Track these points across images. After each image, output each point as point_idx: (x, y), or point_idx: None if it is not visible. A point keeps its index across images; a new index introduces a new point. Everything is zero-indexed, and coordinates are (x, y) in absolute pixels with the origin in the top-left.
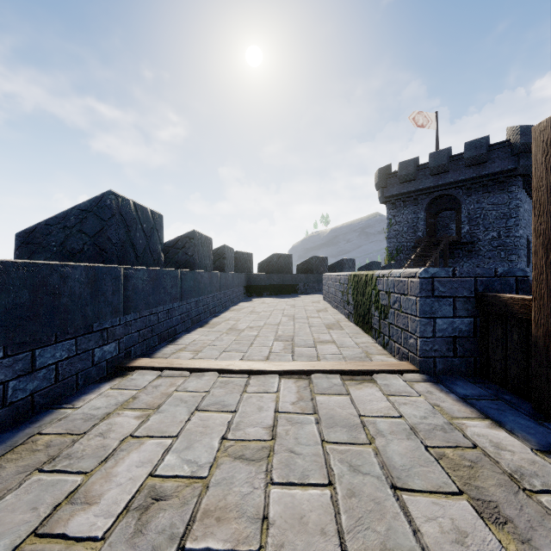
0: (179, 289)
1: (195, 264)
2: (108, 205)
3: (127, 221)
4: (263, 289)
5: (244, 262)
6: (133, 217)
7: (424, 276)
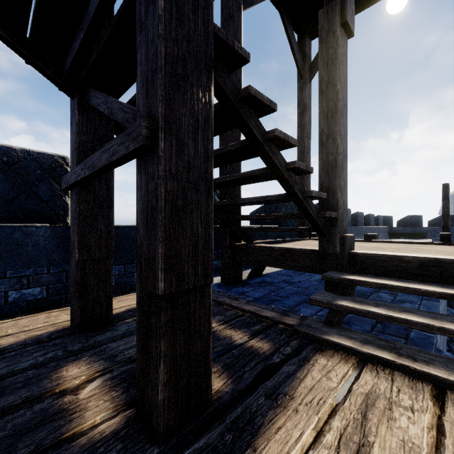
0: (369, 231)
1: (370, 224)
2: (357, 214)
3: (359, 217)
4: (399, 235)
5: (388, 221)
6: (360, 215)
7: (433, 228)
